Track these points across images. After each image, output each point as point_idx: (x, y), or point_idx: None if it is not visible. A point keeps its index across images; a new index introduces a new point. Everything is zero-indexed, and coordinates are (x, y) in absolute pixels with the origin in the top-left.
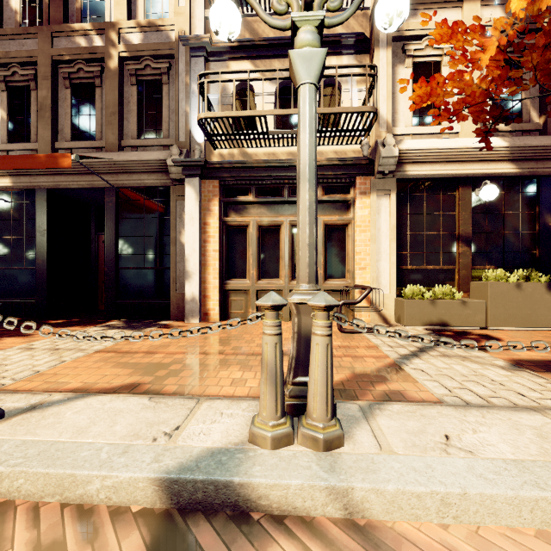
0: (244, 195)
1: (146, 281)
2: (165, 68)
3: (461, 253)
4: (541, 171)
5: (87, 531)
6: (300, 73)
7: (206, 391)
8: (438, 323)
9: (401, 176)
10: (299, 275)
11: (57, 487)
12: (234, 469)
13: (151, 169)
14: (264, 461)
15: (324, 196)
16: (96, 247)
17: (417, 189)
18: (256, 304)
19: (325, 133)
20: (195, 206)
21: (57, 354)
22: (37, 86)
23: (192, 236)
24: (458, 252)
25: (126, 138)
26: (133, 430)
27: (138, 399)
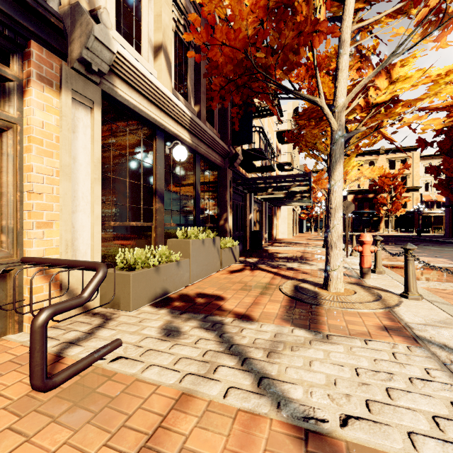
0: None
1: None
2: None
3: (158, 209)
4: (199, 149)
5: None
6: None
7: None
8: (161, 293)
9: (109, 90)
10: None
11: None
12: None
13: None
14: None
15: None
16: None
17: (120, 120)
18: None
19: None
20: None
21: None
22: None
23: None
24: (155, 208)
25: None
26: None
27: None
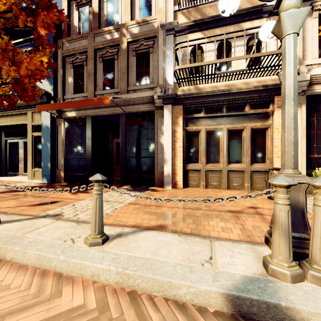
0: (198, 113)
1: (141, 164)
2: (151, 44)
3: None
4: None
5: (190, 320)
6: (287, 27)
7: (208, 234)
8: None
9: (310, 93)
10: (284, 163)
11: (160, 287)
12: (275, 295)
13: (144, 101)
14: (293, 291)
15: (250, 111)
16: (112, 146)
17: None
18: (273, 183)
19: (252, 70)
20: (169, 121)
21: (110, 204)
22: (86, 63)
23: (167, 138)
24: None
25: (130, 85)
26: (184, 256)
27: (172, 235)
